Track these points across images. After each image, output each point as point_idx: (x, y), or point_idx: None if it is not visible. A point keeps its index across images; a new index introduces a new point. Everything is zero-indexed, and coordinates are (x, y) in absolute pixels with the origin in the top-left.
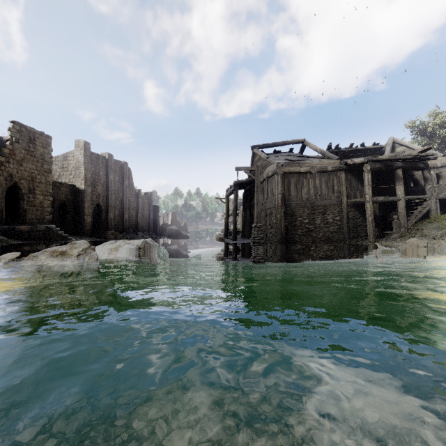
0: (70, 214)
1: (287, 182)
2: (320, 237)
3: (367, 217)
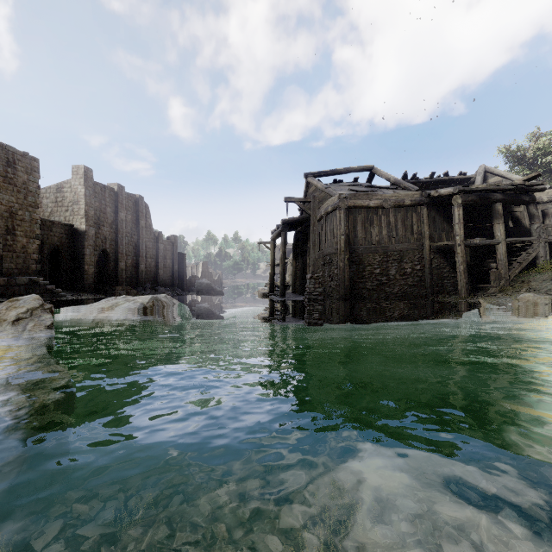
0: (65, 263)
1: (352, 220)
2: (395, 292)
3: (458, 266)
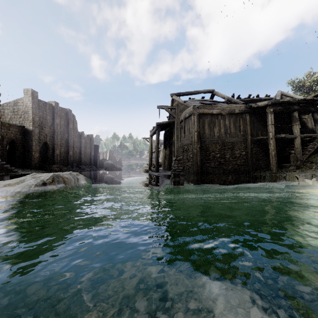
0: (19, 150)
1: (202, 122)
2: (229, 169)
3: (270, 152)
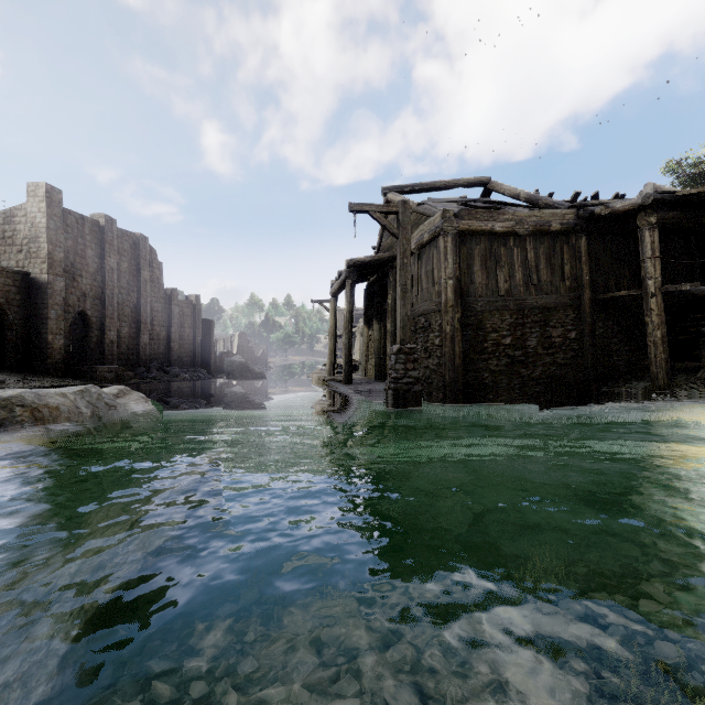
0: (14, 330)
1: (466, 254)
2: (536, 376)
3: (650, 331)
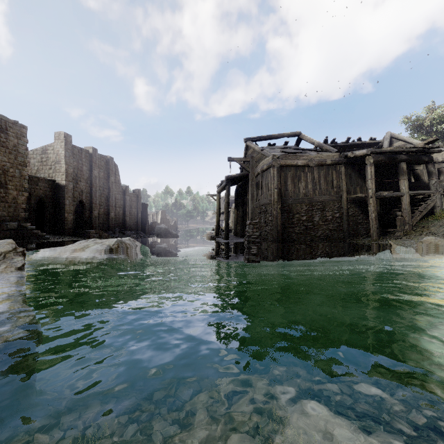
0: (49, 211)
1: (284, 176)
2: (318, 235)
3: (370, 214)
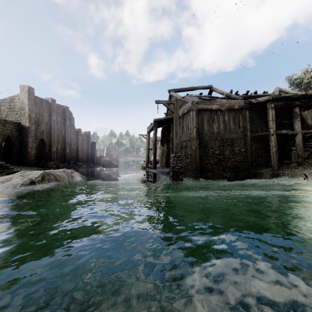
0: (15, 147)
1: (201, 118)
2: (228, 166)
3: (271, 148)
